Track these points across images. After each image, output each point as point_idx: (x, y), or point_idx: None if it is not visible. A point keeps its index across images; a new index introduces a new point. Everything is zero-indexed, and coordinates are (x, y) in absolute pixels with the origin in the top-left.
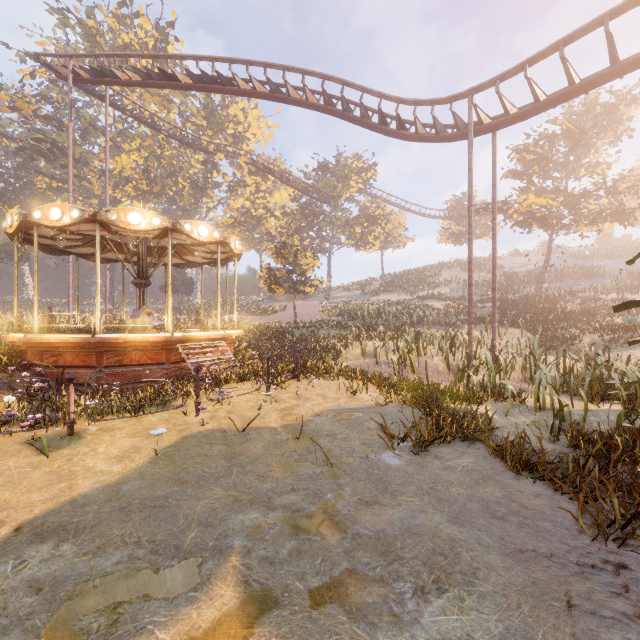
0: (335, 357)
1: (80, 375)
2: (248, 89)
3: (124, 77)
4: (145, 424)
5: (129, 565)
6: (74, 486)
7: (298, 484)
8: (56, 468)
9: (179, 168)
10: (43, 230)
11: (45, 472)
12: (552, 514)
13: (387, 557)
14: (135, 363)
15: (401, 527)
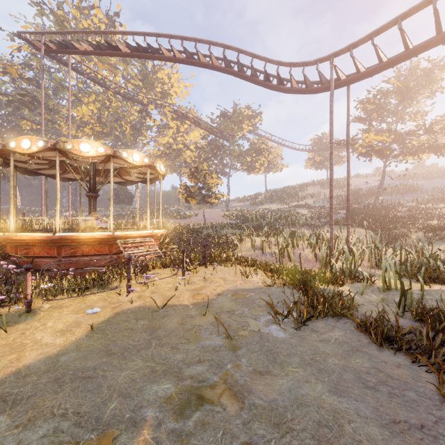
0: (233, 249)
1: (45, 263)
2: (170, 56)
3: (81, 48)
4: (87, 302)
5: (53, 438)
6: (21, 357)
7: (204, 355)
8: (10, 341)
9: (122, 115)
10: (18, 156)
11: (1, 344)
12: (414, 384)
13: (280, 429)
14: (86, 254)
15: (290, 397)
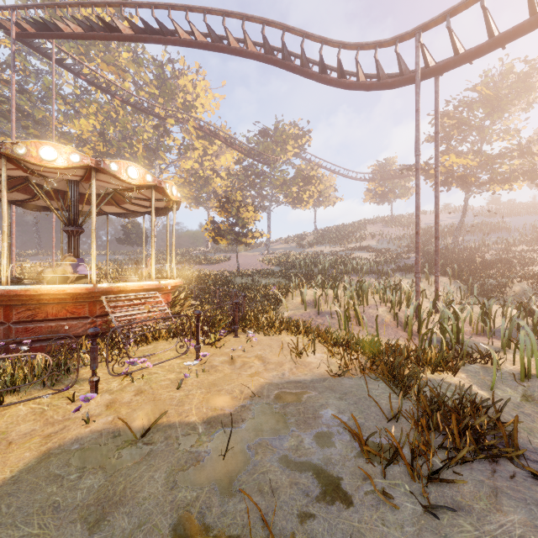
0: (275, 306)
1: None
2: (188, 39)
3: (67, 30)
4: (2, 422)
5: None
6: None
7: None
8: None
9: (133, 131)
10: None
11: None
12: None
13: None
14: (52, 318)
15: None
